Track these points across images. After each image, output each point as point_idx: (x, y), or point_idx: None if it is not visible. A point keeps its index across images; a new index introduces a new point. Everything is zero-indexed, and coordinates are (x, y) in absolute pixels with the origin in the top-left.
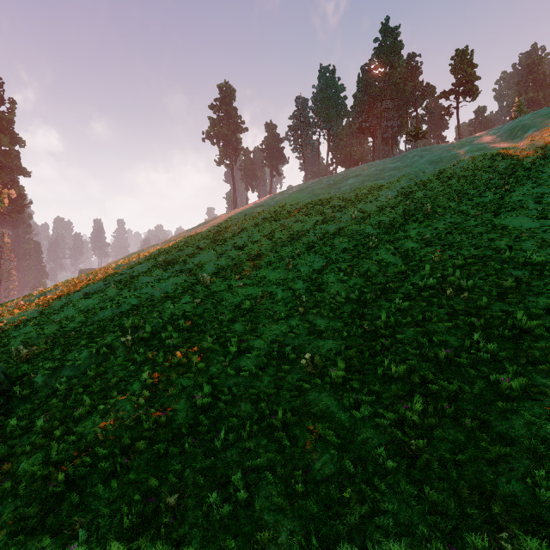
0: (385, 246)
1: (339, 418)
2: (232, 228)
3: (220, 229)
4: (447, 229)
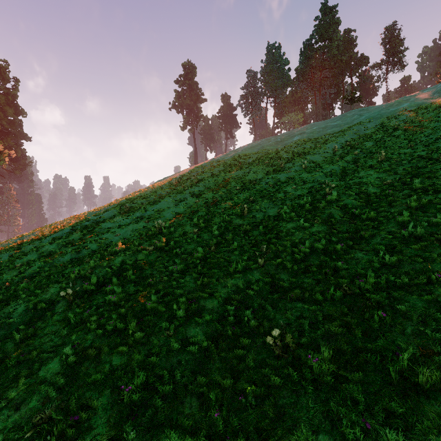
0: (344, 191)
1: None
2: (191, 179)
3: (181, 180)
4: (410, 174)
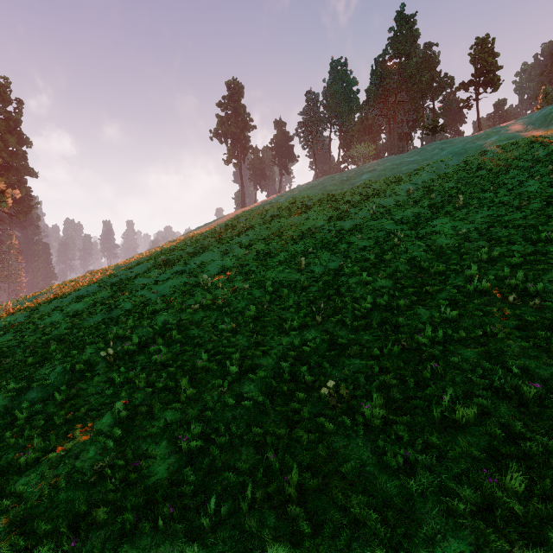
0: (414, 242)
1: (382, 487)
2: (239, 226)
3: (226, 228)
4: (487, 223)
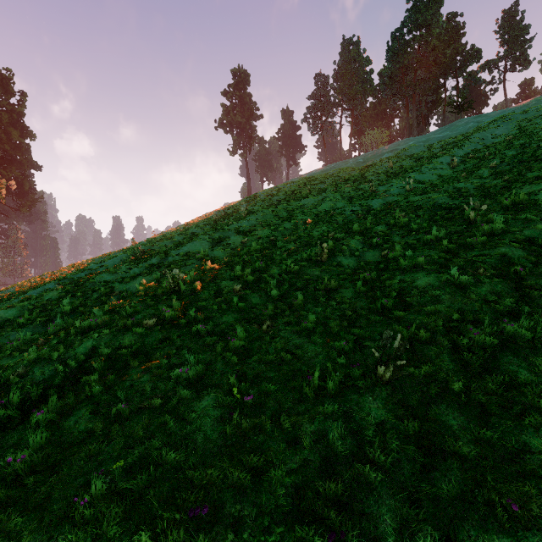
0: (510, 216)
1: None
2: (239, 211)
3: (225, 214)
4: None
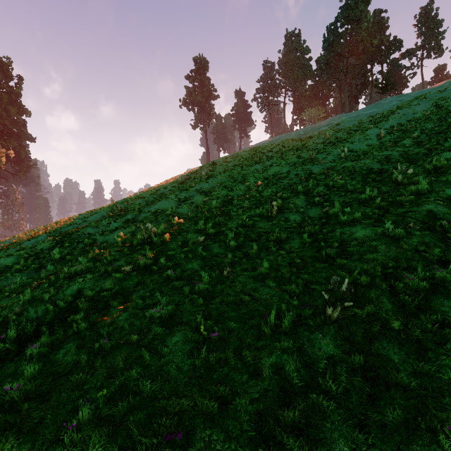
0: (433, 178)
1: None
2: (200, 175)
3: (188, 178)
4: None
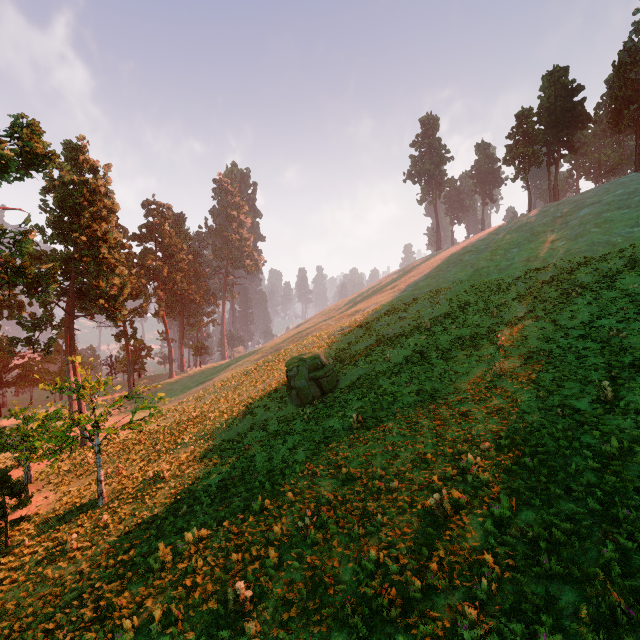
0: (585, 296)
1: (510, 390)
2: (441, 278)
3: (429, 280)
4: None
